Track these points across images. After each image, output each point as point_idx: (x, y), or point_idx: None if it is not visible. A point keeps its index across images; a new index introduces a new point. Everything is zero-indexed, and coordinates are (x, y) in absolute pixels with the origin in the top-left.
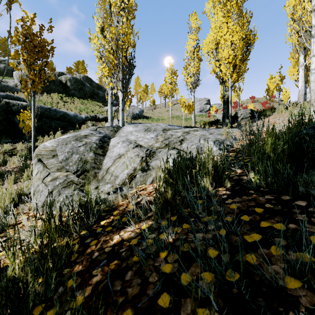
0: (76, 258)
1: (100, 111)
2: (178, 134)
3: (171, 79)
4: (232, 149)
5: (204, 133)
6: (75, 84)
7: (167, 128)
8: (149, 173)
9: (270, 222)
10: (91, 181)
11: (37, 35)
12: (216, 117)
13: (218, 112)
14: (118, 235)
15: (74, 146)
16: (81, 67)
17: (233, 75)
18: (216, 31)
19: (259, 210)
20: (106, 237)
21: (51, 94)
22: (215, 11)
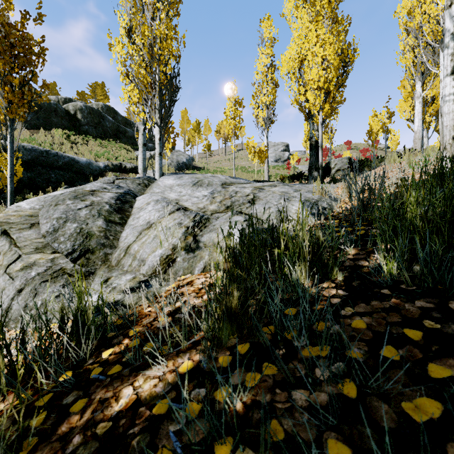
0: (32, 450)
1: (127, 158)
2: (247, 191)
3: (233, 112)
4: (331, 215)
5: (285, 189)
6: (89, 116)
7: (229, 182)
8: (199, 254)
9: (447, 365)
10: (98, 269)
11: (16, 28)
12: (298, 170)
13: (300, 163)
14: (131, 387)
15: (70, 208)
16: (100, 91)
17: (325, 106)
18: (300, 42)
19: (414, 334)
20: (105, 391)
21: (51, 130)
22: (299, 14)
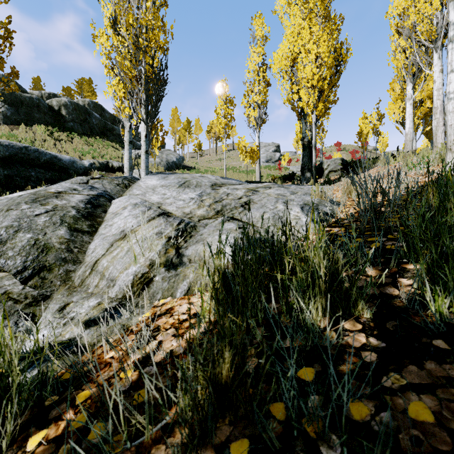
0: None
1: (114, 157)
2: (239, 193)
3: (225, 110)
4: (334, 221)
5: (281, 191)
6: (74, 112)
7: (219, 183)
8: (182, 272)
9: None
10: (56, 291)
11: None
12: (289, 171)
13: (291, 164)
14: None
15: (25, 214)
16: (87, 88)
17: (319, 105)
18: (292, 39)
19: None
20: None
21: (33, 126)
22: (291, 11)
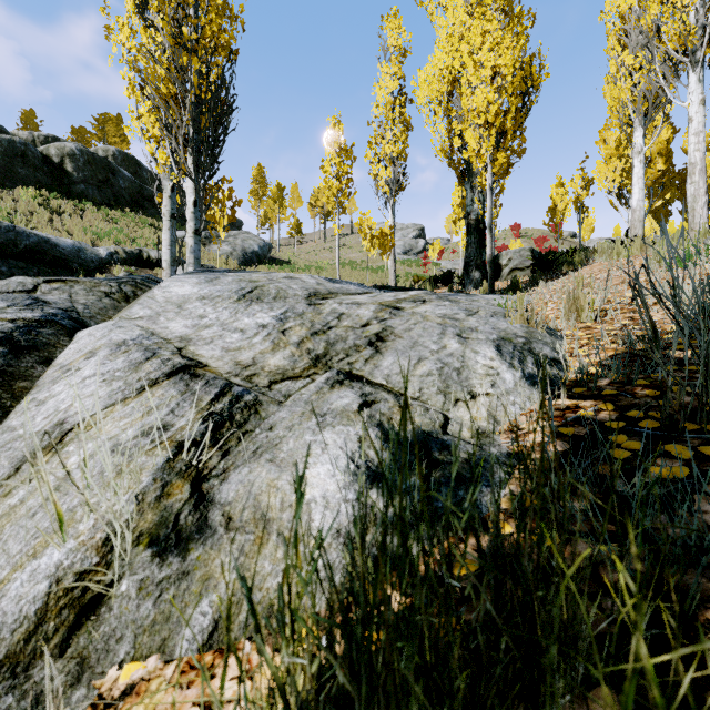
0: None
1: (154, 242)
2: (364, 313)
3: (337, 166)
4: (572, 380)
5: (447, 309)
6: (87, 168)
7: (324, 291)
8: (202, 565)
9: None
10: None
11: None
12: (440, 268)
13: (443, 257)
14: None
15: None
16: (113, 129)
17: (497, 156)
18: (451, 47)
19: None
20: None
21: (15, 189)
22: (448, 1)
